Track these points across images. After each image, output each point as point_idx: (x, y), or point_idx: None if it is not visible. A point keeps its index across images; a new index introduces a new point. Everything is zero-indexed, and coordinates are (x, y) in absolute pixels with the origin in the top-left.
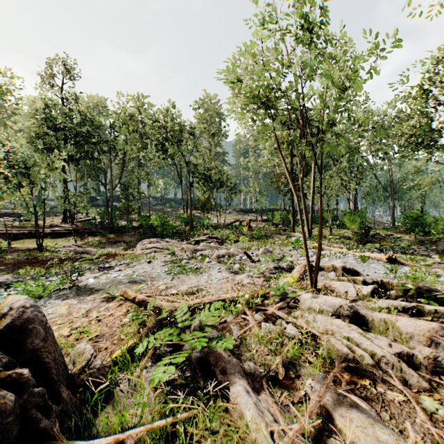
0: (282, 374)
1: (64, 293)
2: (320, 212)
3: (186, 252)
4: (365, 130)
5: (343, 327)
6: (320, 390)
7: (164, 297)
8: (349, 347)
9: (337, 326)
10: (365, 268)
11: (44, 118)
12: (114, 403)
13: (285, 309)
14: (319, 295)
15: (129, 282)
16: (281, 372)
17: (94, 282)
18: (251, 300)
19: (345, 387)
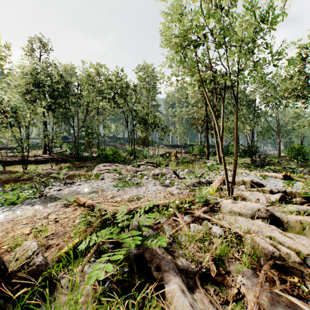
0: (213, 271)
1: (34, 200)
2: (236, 135)
3: (130, 172)
4: (279, 59)
5: (263, 227)
6: (256, 290)
7: (110, 203)
8: (272, 245)
9: (258, 226)
10: (267, 183)
11: (30, 79)
12: (51, 300)
13: (208, 212)
14: (237, 201)
15: (85, 193)
16: (212, 269)
17: (58, 192)
18: (181, 205)
19: (280, 286)
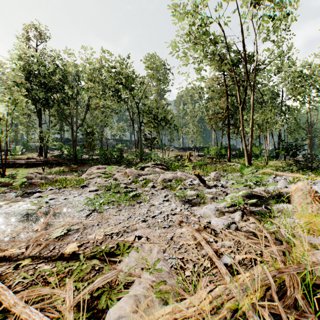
0: None
1: None
2: None
3: (128, 177)
4: None
5: None
6: None
7: (1, 286)
8: None
9: None
10: None
11: (20, 69)
12: None
13: None
14: None
15: (22, 217)
16: None
17: None
18: None
19: None
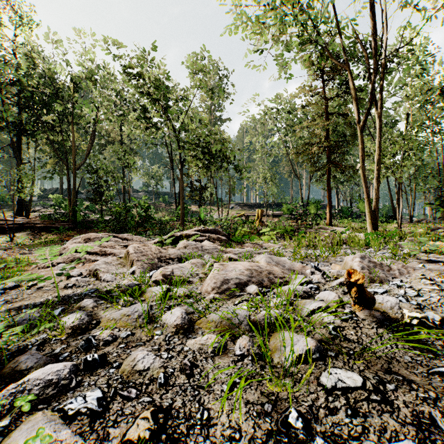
0: None
1: None
2: None
3: (132, 266)
4: None
5: None
6: None
7: None
8: None
9: None
10: None
11: None
12: None
13: None
14: None
15: None
16: None
17: None
18: None
19: None
